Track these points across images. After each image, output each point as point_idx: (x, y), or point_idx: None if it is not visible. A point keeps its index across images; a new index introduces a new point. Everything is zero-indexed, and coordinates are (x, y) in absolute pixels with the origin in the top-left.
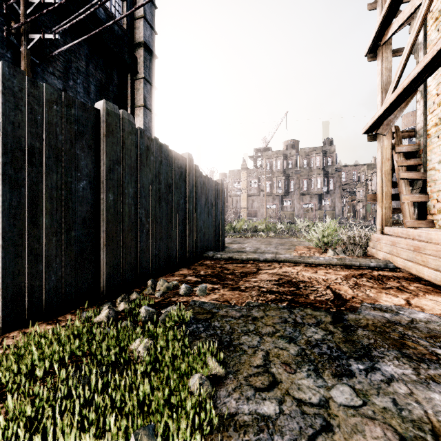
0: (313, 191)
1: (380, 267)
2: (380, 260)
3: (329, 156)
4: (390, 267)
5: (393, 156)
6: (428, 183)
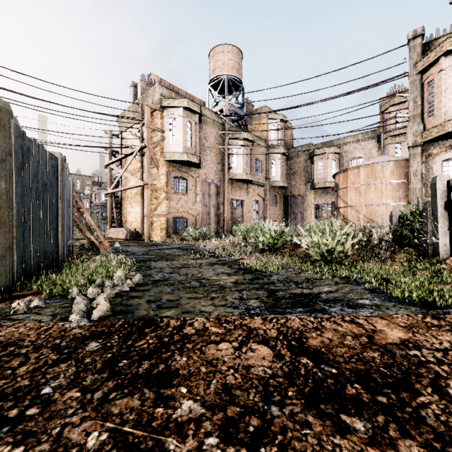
0: None
1: (110, 238)
2: (110, 237)
3: None
4: (113, 238)
5: (113, 204)
6: (122, 214)
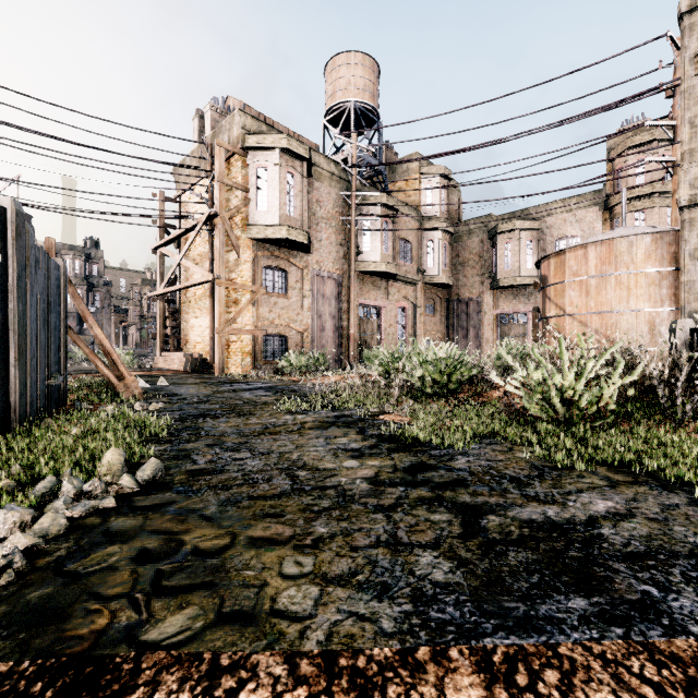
0: (71, 307)
1: (160, 370)
2: (160, 367)
3: (95, 263)
4: (164, 370)
5: (166, 313)
6: (181, 330)
